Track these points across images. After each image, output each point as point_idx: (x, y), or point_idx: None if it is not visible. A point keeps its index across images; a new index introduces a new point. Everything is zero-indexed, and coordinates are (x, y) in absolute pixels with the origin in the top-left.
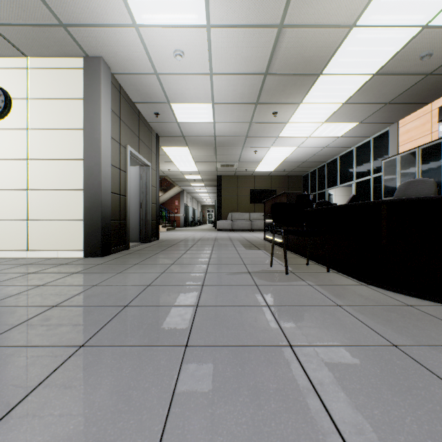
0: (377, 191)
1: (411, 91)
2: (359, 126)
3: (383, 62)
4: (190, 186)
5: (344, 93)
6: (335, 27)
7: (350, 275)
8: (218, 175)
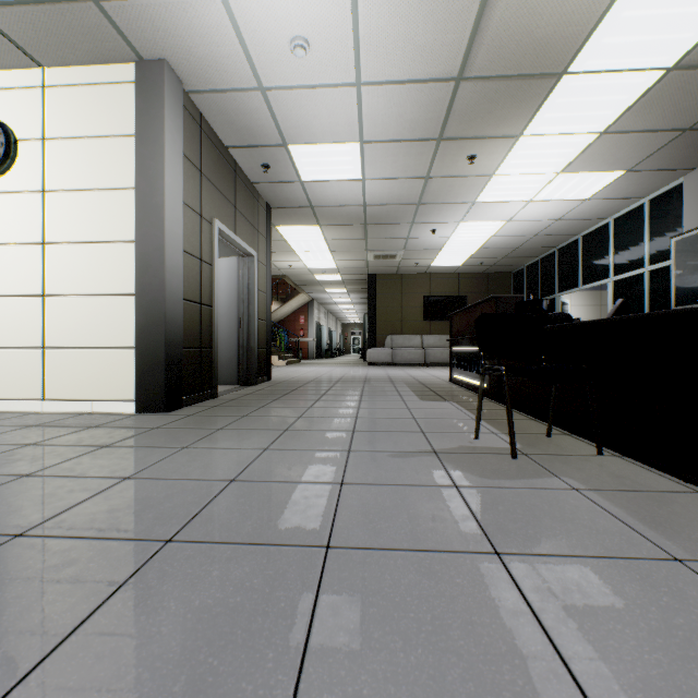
0: (657, 295)
1: None
2: (625, 178)
3: (693, 40)
4: (325, 292)
5: (605, 112)
6: None
7: (658, 465)
8: (369, 274)
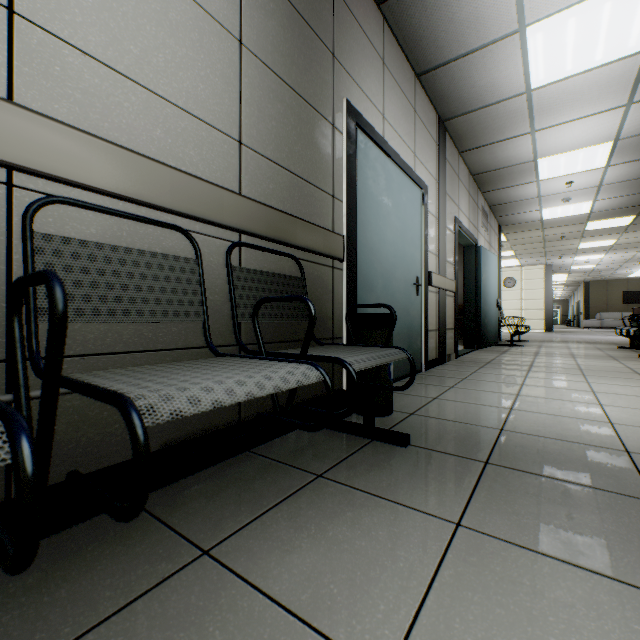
0: None
1: None
2: None
3: None
4: None
5: None
6: None
7: None
8: (584, 281)
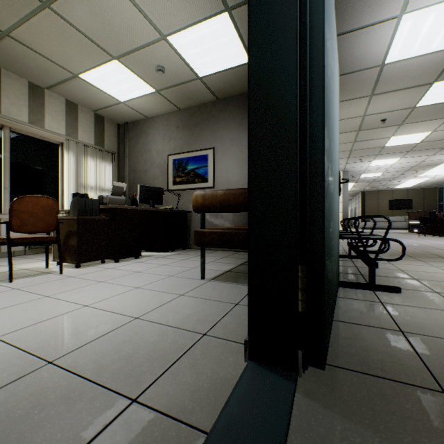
0: None
1: None
2: None
3: None
4: None
5: None
6: None
7: None
8: (362, 191)
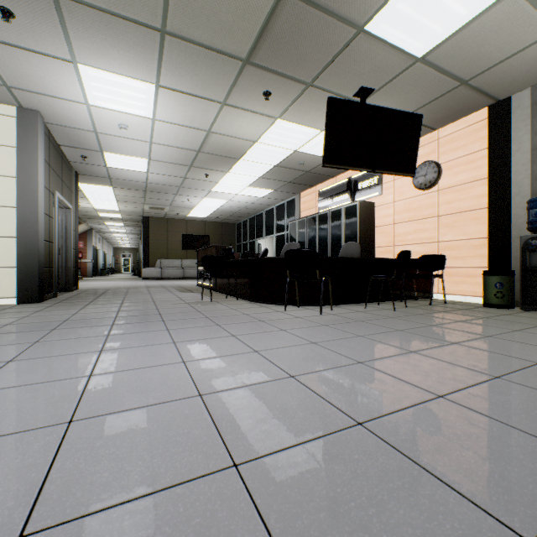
0: None
1: (301, 178)
2: (275, 193)
3: (279, 161)
4: (104, 224)
5: (259, 172)
6: (245, 139)
7: (247, 299)
8: (144, 216)
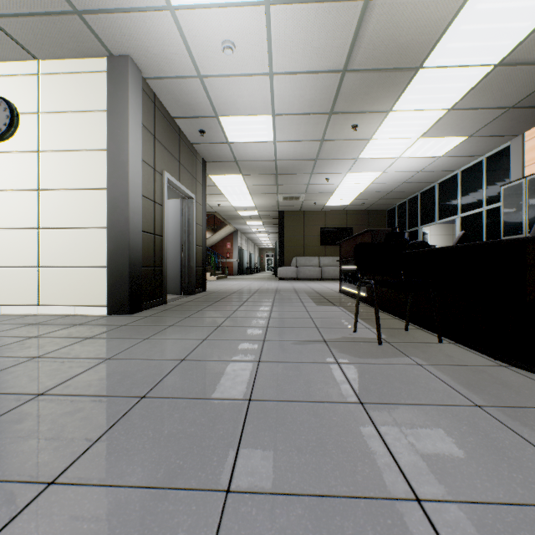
0: (492, 228)
1: None
2: (468, 142)
3: (512, 46)
4: (246, 224)
5: (451, 95)
6: None
7: (477, 348)
8: (280, 211)
